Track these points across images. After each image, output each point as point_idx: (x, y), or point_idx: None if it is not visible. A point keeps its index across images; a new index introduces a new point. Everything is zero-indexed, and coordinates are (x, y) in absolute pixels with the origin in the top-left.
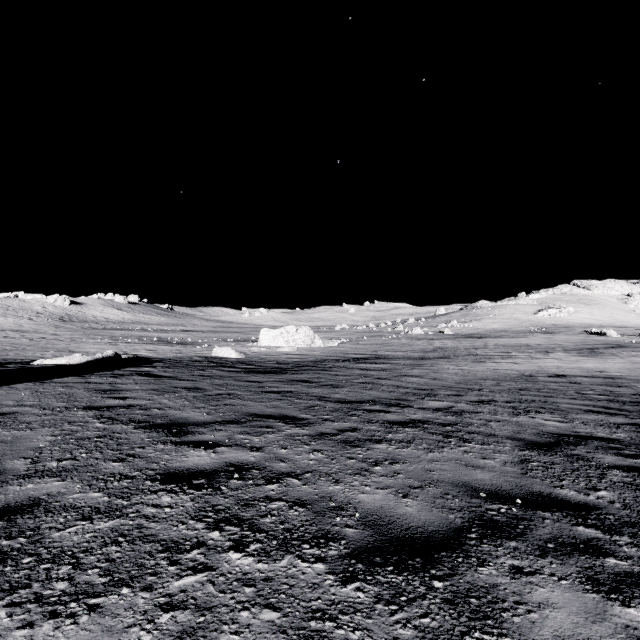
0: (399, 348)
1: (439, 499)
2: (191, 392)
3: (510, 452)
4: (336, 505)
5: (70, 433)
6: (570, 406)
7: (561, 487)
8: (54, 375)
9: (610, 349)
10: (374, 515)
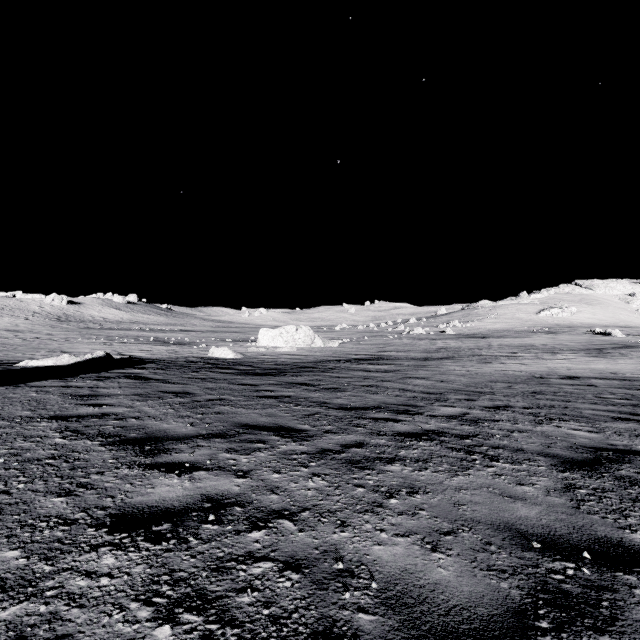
0: (401, 348)
1: (481, 553)
2: (178, 397)
3: (548, 474)
4: (343, 567)
5: (18, 452)
6: (594, 412)
7: (630, 529)
8: (33, 378)
9: (618, 349)
10: (397, 585)
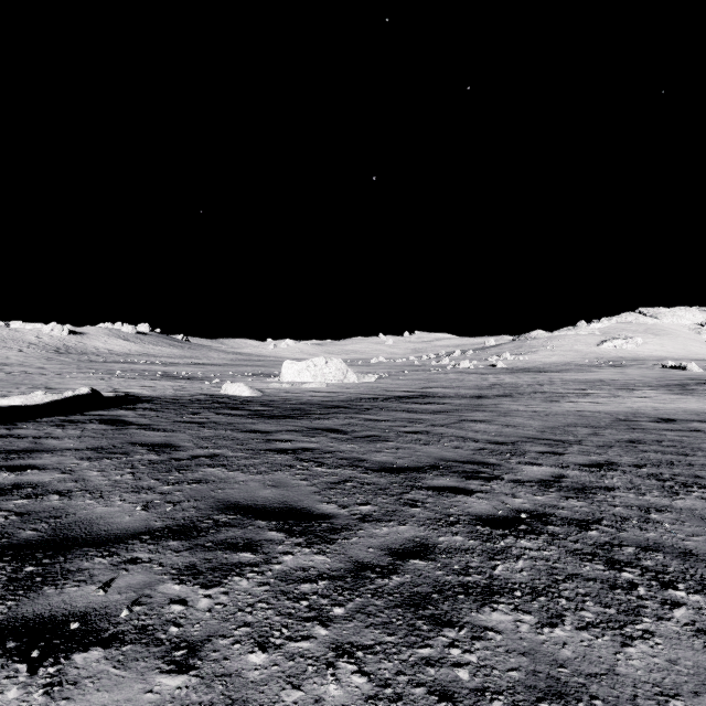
0: (448, 384)
1: None
2: (152, 453)
3: None
4: None
5: None
6: None
7: None
8: None
9: (704, 385)
10: None
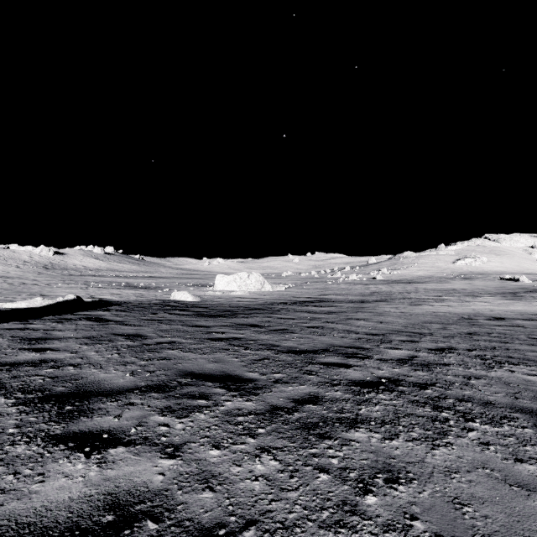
0: (339, 292)
1: None
2: (129, 340)
3: None
4: None
5: None
6: None
7: None
8: None
9: (530, 293)
10: None
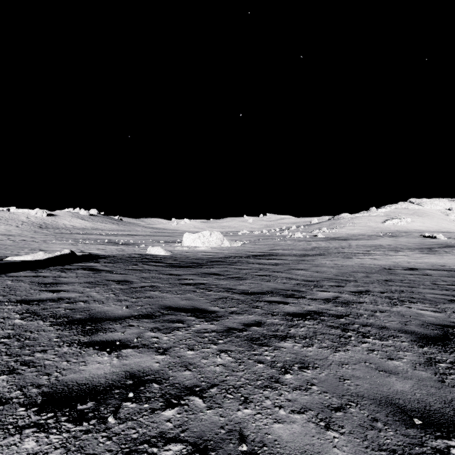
0: (286, 247)
1: (369, 431)
2: (119, 285)
3: (411, 349)
4: (247, 449)
5: None
6: (434, 296)
7: None
8: (13, 269)
9: (443, 248)
10: None
